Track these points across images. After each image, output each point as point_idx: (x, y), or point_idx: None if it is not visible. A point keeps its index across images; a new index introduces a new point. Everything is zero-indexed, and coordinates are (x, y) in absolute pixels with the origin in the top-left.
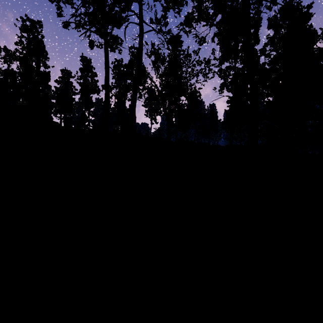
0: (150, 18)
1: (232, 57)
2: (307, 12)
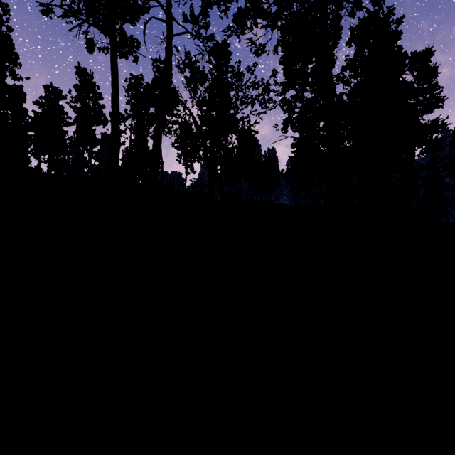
0: (183, 13)
1: (300, 83)
2: (396, 29)
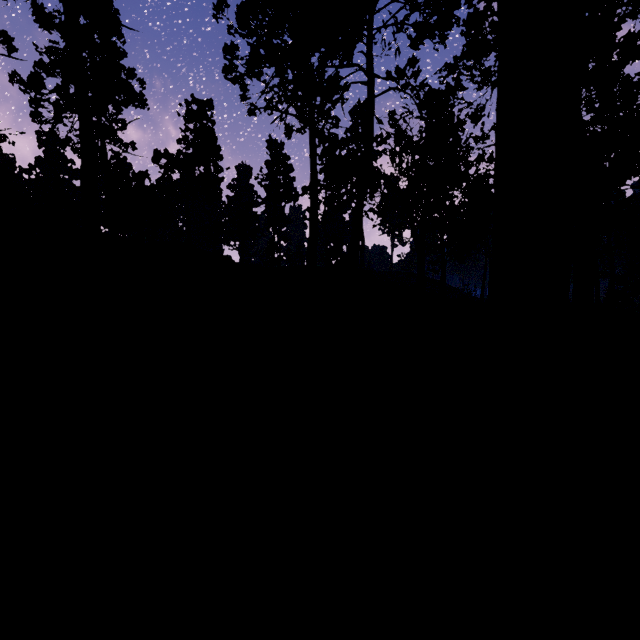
0: (387, 71)
1: None
2: None
